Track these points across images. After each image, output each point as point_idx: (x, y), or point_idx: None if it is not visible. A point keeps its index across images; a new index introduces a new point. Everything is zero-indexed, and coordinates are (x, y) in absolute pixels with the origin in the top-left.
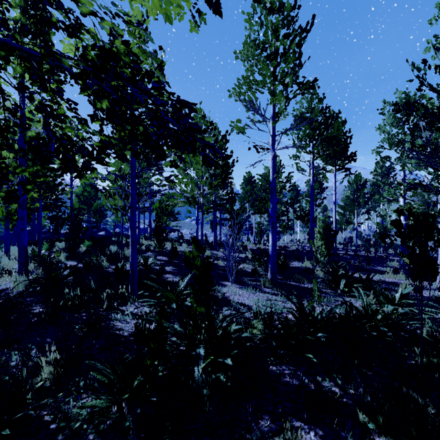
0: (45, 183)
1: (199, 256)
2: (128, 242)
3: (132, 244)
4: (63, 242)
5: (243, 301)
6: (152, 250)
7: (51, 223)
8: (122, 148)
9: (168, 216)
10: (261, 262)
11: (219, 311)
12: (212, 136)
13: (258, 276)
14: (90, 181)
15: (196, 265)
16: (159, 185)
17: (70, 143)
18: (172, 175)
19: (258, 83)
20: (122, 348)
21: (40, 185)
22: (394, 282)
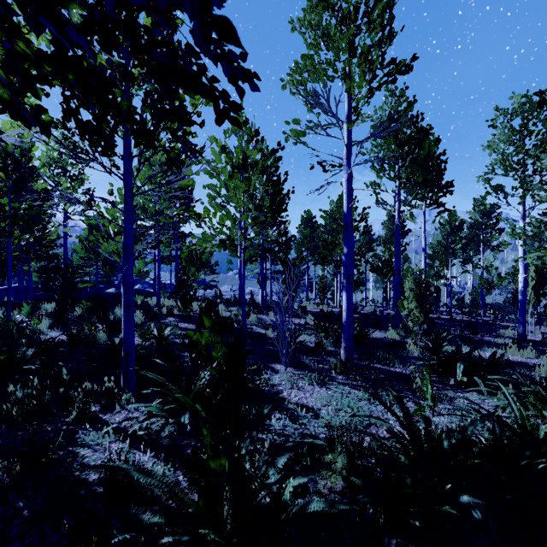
0: (12, 217)
1: (217, 342)
2: (144, 303)
3: (125, 309)
4: (53, 303)
5: (305, 400)
6: (176, 314)
7: (40, 277)
8: (1, 74)
9: (202, 267)
10: (328, 333)
11: (266, 423)
12: (257, 151)
13: (324, 354)
14: (98, 221)
15: (214, 358)
16: (169, 214)
17: (63, 166)
18: (190, 199)
19: (326, 62)
20: (66, 526)
21: (5, 221)
22: (524, 363)
